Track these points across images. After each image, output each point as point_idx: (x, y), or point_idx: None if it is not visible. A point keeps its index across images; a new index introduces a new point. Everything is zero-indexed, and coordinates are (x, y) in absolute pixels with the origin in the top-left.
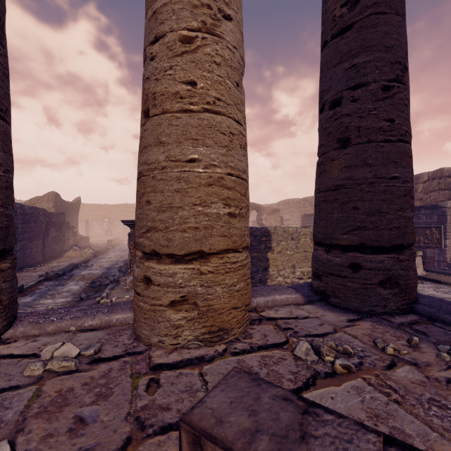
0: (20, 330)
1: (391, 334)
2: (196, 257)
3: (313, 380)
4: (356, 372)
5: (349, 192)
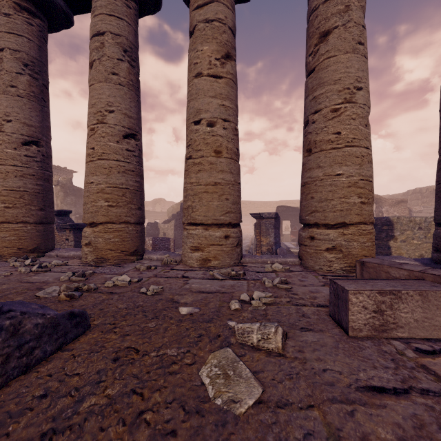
0: (247, 260)
1: None
2: (340, 226)
3: None
4: None
5: None
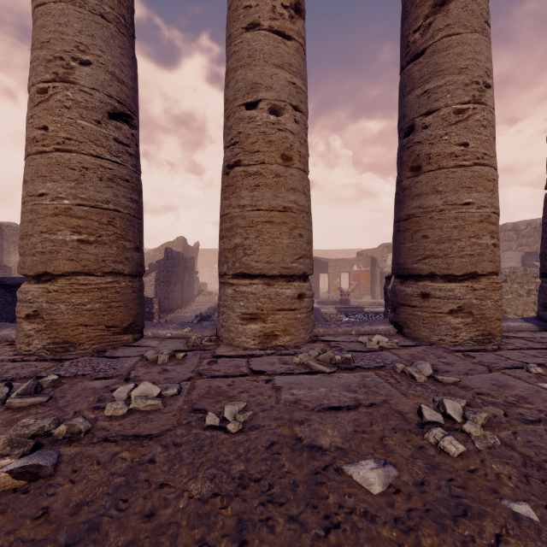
0: (320, 330)
1: None
2: (467, 278)
3: None
4: None
5: None
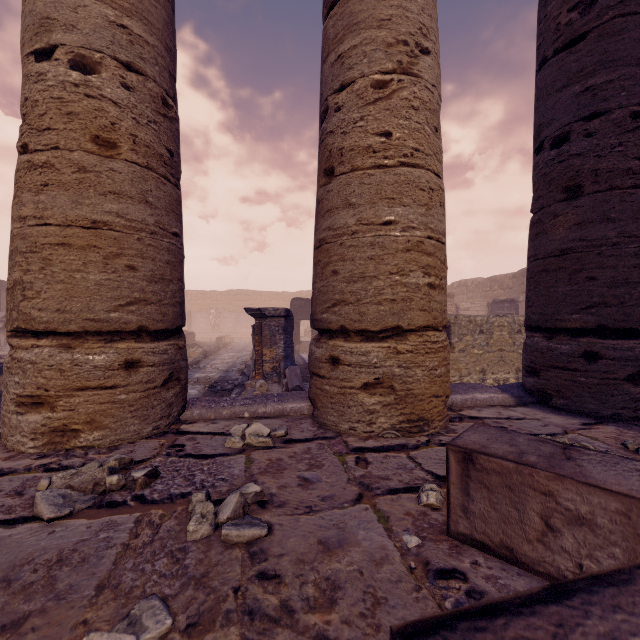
0: (196, 413)
1: None
2: (390, 335)
3: None
4: None
5: (581, 257)
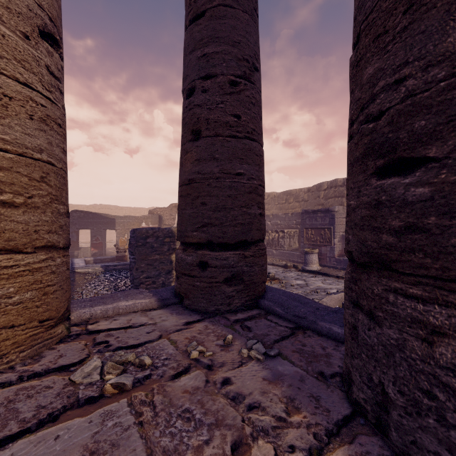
0: None
1: (216, 334)
2: None
3: (60, 413)
4: (130, 390)
5: (199, 186)
